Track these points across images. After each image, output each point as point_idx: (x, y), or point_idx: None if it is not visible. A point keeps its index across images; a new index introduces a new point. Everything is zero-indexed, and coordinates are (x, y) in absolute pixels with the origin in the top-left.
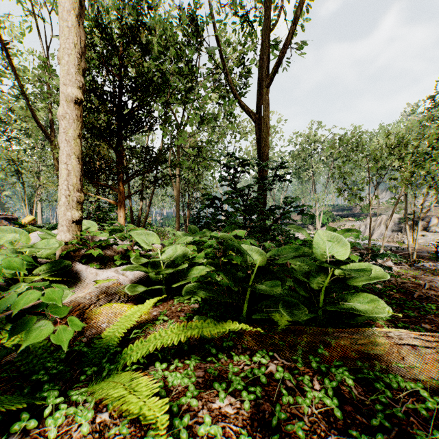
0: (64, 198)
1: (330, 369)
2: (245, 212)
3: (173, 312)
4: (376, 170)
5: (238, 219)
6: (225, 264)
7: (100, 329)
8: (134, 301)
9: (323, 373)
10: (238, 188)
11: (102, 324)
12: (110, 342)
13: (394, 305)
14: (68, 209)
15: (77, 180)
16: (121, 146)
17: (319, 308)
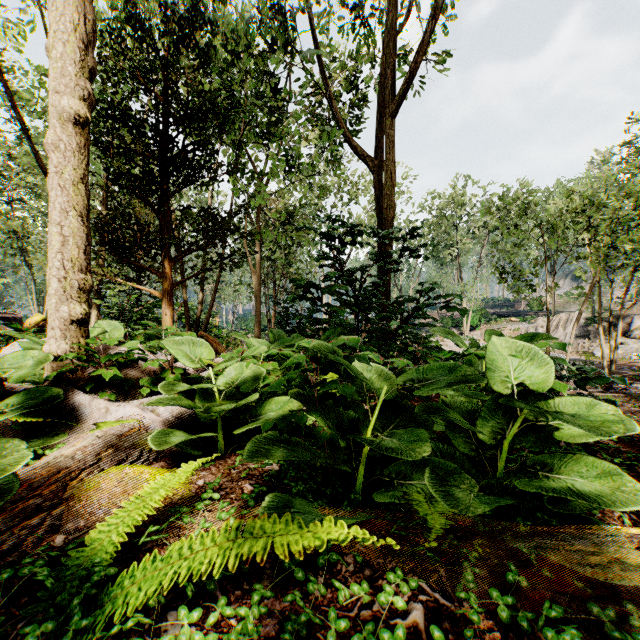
0: (57, 282)
1: (543, 630)
2: (358, 307)
3: (233, 480)
4: (556, 245)
5: (347, 320)
6: (324, 398)
7: (93, 519)
8: (168, 458)
9: (522, 630)
10: (347, 270)
11: (102, 505)
12: (98, 555)
13: (621, 468)
14: (64, 301)
15: (80, 252)
16: (167, 206)
17: (497, 480)
